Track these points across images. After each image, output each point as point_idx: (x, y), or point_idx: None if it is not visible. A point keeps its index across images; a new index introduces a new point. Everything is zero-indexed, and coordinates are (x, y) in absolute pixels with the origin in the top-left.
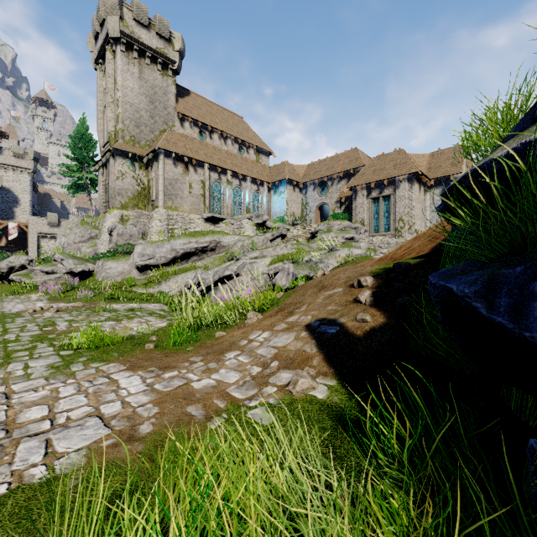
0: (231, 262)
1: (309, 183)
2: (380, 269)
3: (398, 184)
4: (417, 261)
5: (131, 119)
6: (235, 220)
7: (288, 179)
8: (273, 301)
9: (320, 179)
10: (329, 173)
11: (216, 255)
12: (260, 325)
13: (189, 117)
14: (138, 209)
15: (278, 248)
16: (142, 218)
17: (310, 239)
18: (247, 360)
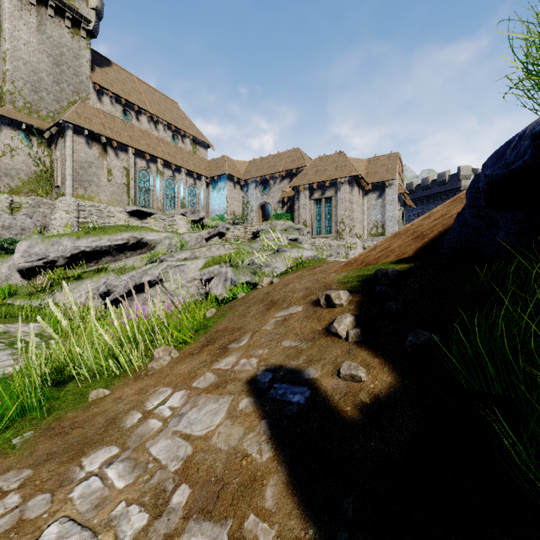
0: (153, 264)
1: (250, 180)
2: (352, 278)
3: (339, 186)
4: (405, 267)
5: (25, 81)
6: (166, 215)
7: (228, 175)
8: (201, 323)
9: (262, 177)
10: (271, 171)
11: (137, 255)
12: (172, 373)
13: (109, 90)
14: (37, 196)
15: (213, 248)
16: (41, 208)
17: (252, 239)
18: (123, 480)
